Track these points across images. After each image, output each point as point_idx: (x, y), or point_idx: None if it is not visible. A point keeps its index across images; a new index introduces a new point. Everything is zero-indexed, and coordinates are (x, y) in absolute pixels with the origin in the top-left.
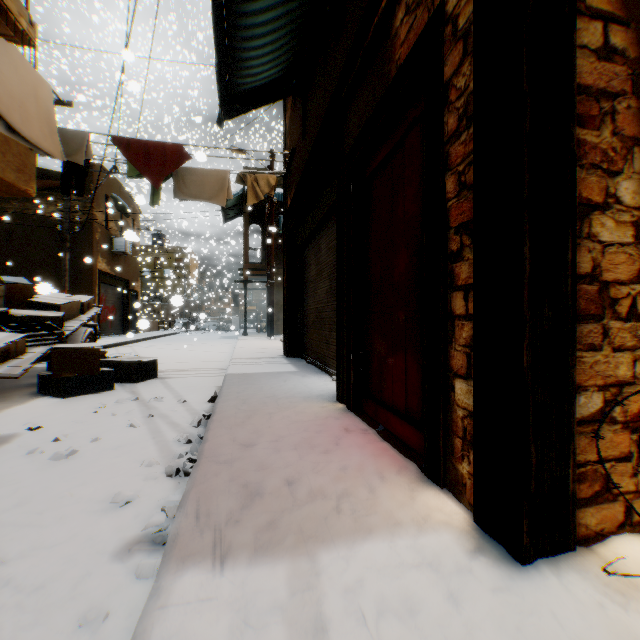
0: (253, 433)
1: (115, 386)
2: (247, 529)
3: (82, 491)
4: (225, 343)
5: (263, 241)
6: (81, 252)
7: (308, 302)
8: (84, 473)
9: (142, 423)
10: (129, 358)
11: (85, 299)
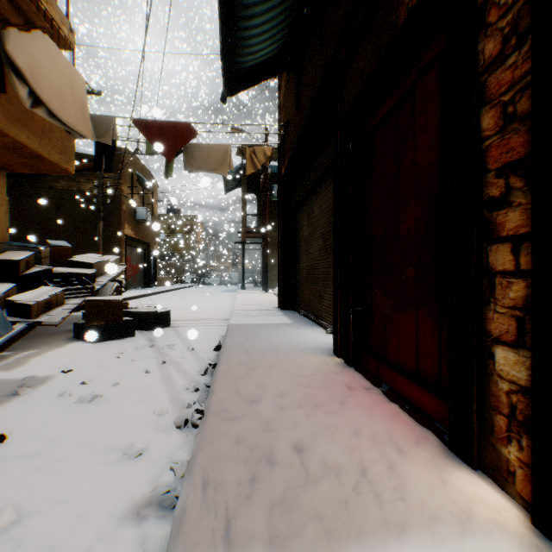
0: (257, 387)
1: (135, 333)
2: (259, 510)
3: (99, 438)
4: (226, 296)
5: (258, 208)
6: (111, 220)
7: (301, 260)
8: (103, 419)
9: (156, 369)
10: (147, 309)
11: (113, 259)
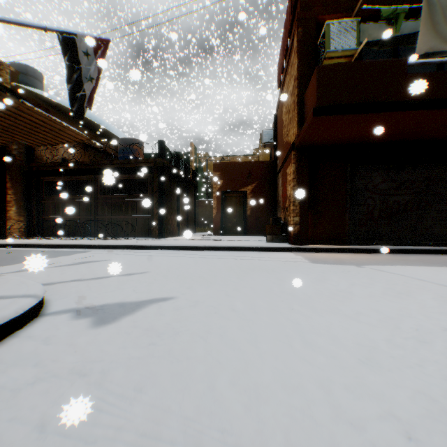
0: None
1: None
2: None
3: None
4: None
5: None
6: None
7: None
8: None
9: None
10: None
11: None
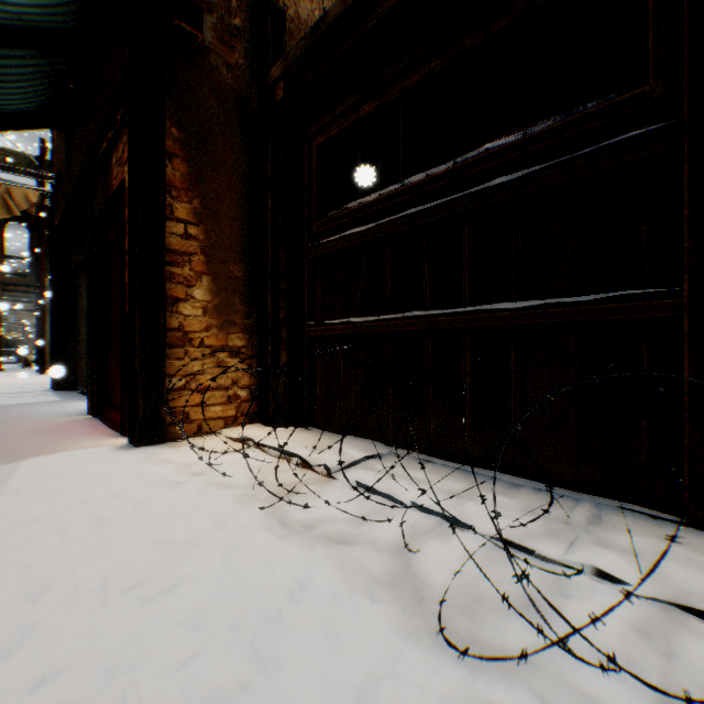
0: None
1: None
2: None
3: None
4: None
5: (33, 247)
6: None
7: (81, 332)
8: None
9: None
10: None
11: None
